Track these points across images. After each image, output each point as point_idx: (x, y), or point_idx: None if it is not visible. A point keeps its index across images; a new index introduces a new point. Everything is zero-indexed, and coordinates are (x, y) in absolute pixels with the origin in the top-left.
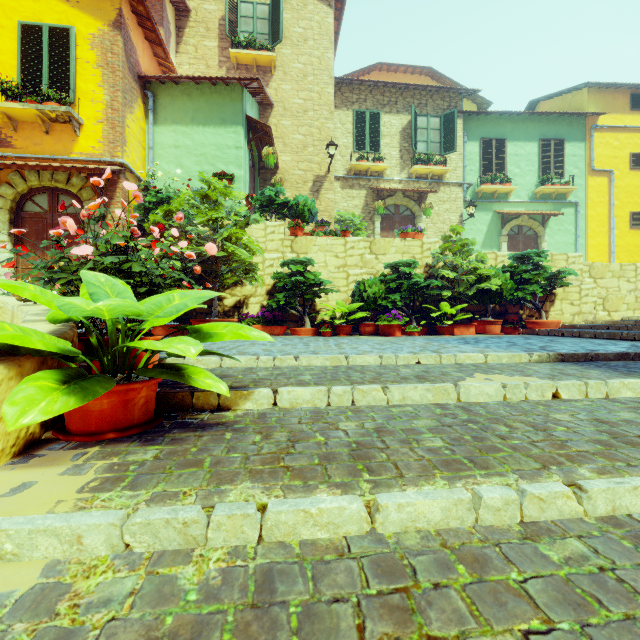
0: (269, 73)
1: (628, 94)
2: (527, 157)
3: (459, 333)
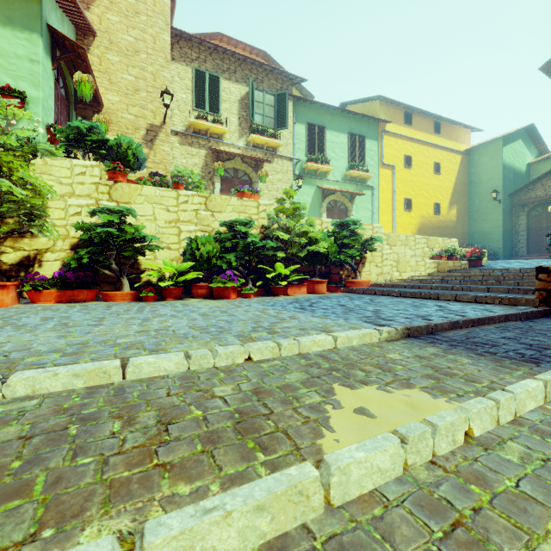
0: None
1: (403, 112)
2: (340, 145)
3: (292, 293)
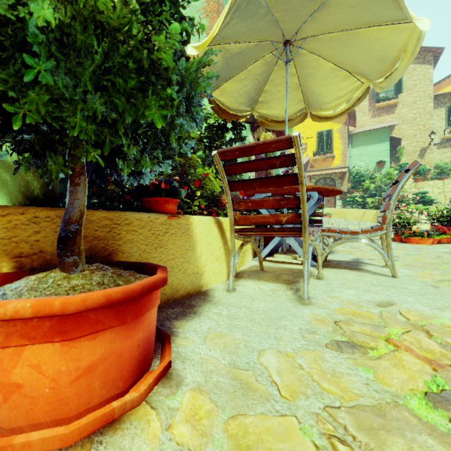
0: (394, 107)
1: None
2: None
3: None
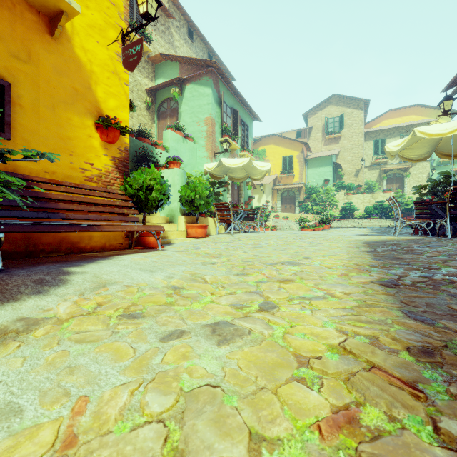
0: (339, 139)
1: None
2: None
3: None
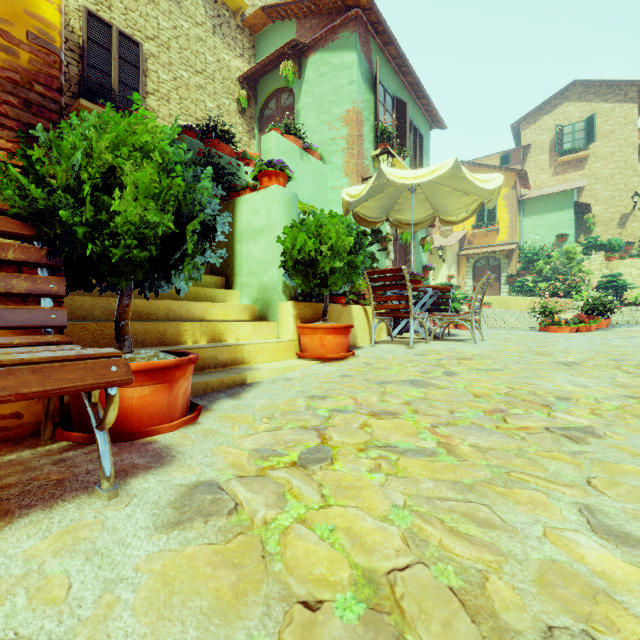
0: (584, 161)
1: None
2: None
3: None
